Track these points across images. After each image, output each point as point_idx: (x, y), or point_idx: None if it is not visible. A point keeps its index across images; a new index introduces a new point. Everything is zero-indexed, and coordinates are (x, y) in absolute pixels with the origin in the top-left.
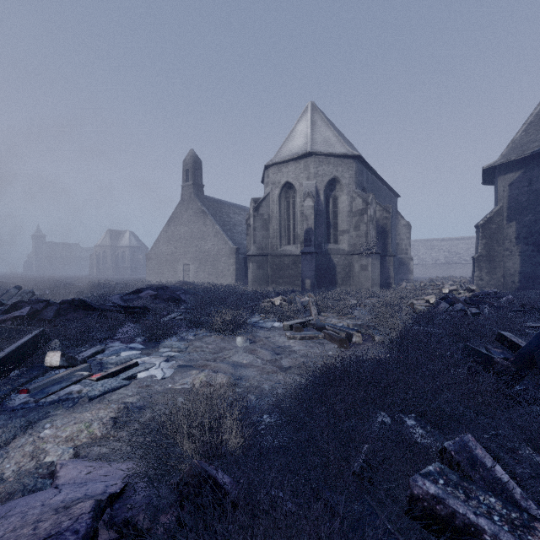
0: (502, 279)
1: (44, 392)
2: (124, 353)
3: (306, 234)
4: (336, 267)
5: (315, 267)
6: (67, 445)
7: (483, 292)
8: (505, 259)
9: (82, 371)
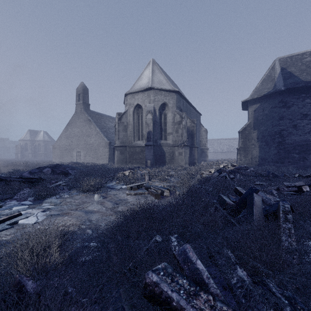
0: (251, 160)
1: None
2: (15, 207)
3: (148, 134)
4: (165, 153)
5: (153, 153)
6: None
7: (239, 166)
8: (252, 149)
9: None
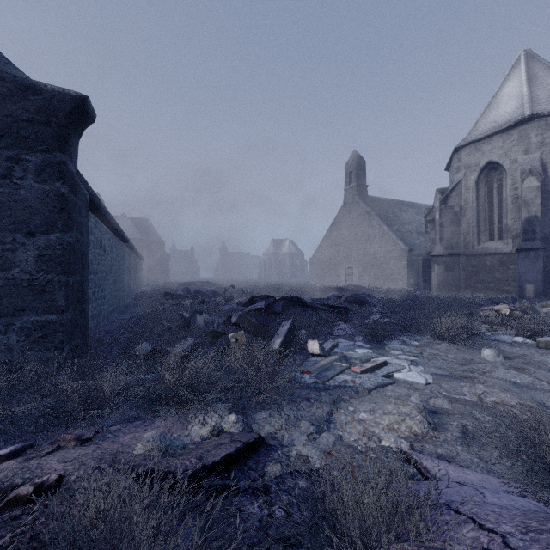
0: None
1: (323, 376)
2: (358, 350)
3: (526, 225)
4: None
5: (542, 269)
6: (392, 434)
7: None
8: None
9: (336, 362)
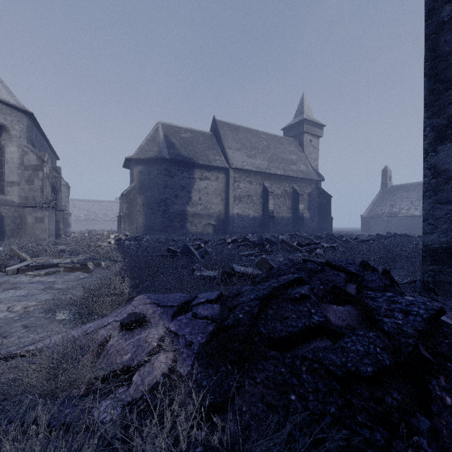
0: (136, 229)
1: None
2: None
3: None
4: (4, 218)
5: None
6: None
7: (134, 236)
8: (138, 217)
9: None
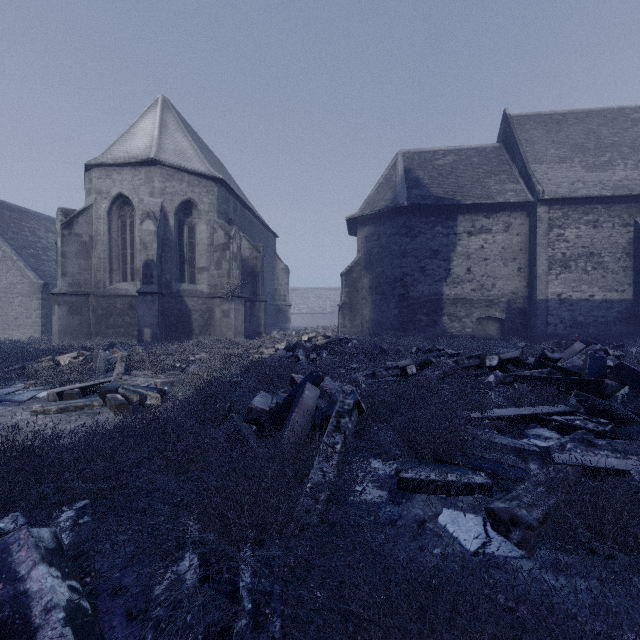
0: (361, 326)
1: None
2: None
3: (146, 268)
4: (191, 312)
5: (158, 313)
6: None
7: (336, 338)
8: (363, 307)
9: None
